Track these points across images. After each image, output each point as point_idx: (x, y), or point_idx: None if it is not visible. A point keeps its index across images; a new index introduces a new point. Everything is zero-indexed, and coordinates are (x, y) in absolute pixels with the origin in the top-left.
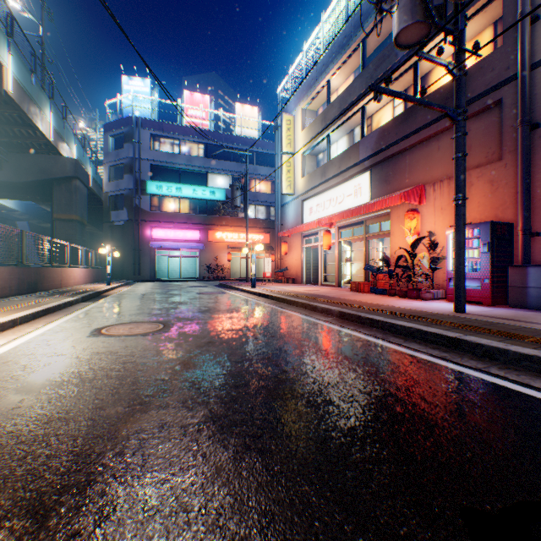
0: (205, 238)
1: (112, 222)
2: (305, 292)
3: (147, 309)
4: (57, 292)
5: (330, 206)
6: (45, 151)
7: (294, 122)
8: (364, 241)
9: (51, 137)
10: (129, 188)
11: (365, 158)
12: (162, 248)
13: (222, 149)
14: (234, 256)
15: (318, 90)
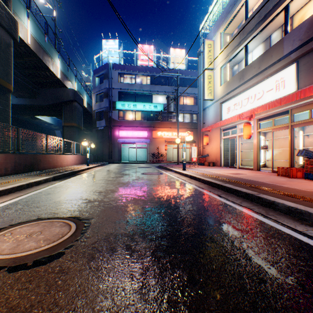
0: (151, 136)
1: (97, 128)
2: (232, 175)
3: (88, 192)
4: (47, 171)
5: (247, 103)
6: (57, 86)
7: (213, 46)
8: (289, 129)
9: (59, 75)
10: (106, 107)
11: (291, 51)
12: (125, 142)
13: (161, 78)
14: (169, 147)
15: (235, 13)
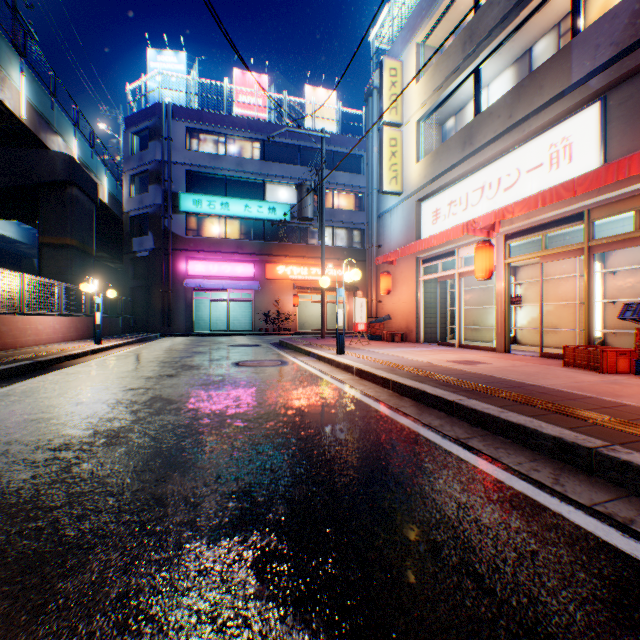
0: (262, 275)
1: (134, 253)
2: (463, 368)
3: (13, 452)
4: None
5: (481, 200)
6: (22, 142)
7: (402, 73)
8: (585, 256)
9: (23, 114)
10: (156, 204)
11: (592, 71)
12: (202, 288)
13: (286, 148)
14: (302, 300)
15: None
